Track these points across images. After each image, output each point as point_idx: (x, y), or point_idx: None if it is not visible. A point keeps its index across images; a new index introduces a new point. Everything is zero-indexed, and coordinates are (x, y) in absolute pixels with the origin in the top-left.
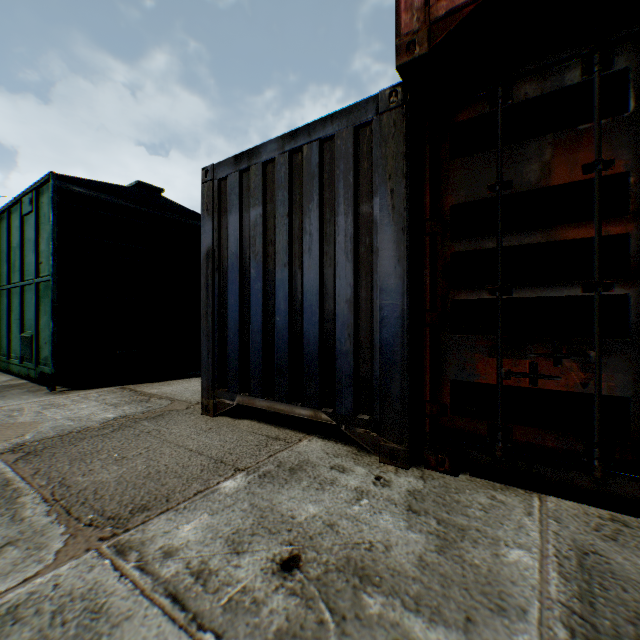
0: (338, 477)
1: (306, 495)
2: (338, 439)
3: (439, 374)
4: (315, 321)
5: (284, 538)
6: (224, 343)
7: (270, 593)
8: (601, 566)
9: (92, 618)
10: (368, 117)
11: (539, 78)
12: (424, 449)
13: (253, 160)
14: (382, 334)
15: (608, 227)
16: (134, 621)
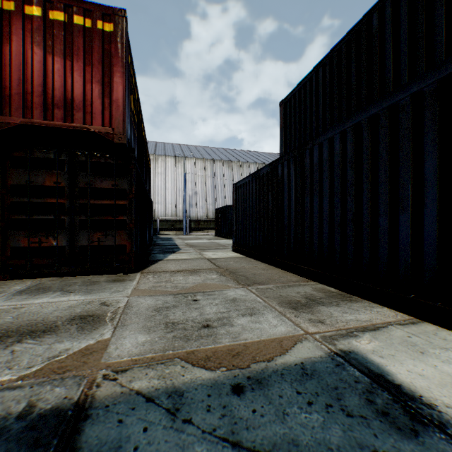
0: None
1: None
2: None
3: (7, 245)
4: None
5: None
6: None
7: None
8: (43, 284)
9: None
10: None
11: (43, 152)
12: None
13: None
14: None
15: (62, 200)
16: None
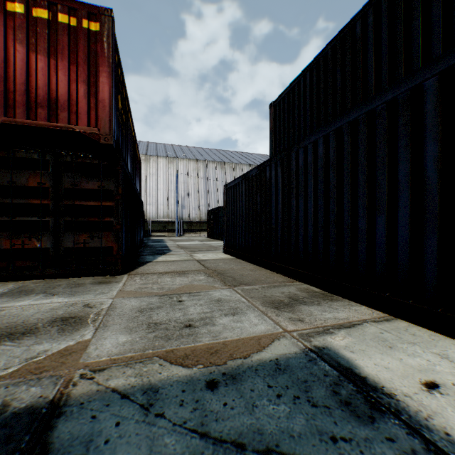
0: None
1: None
2: None
3: None
4: None
5: None
6: None
7: None
8: (25, 287)
9: None
10: None
11: (27, 152)
12: None
13: None
14: None
15: (46, 201)
16: None
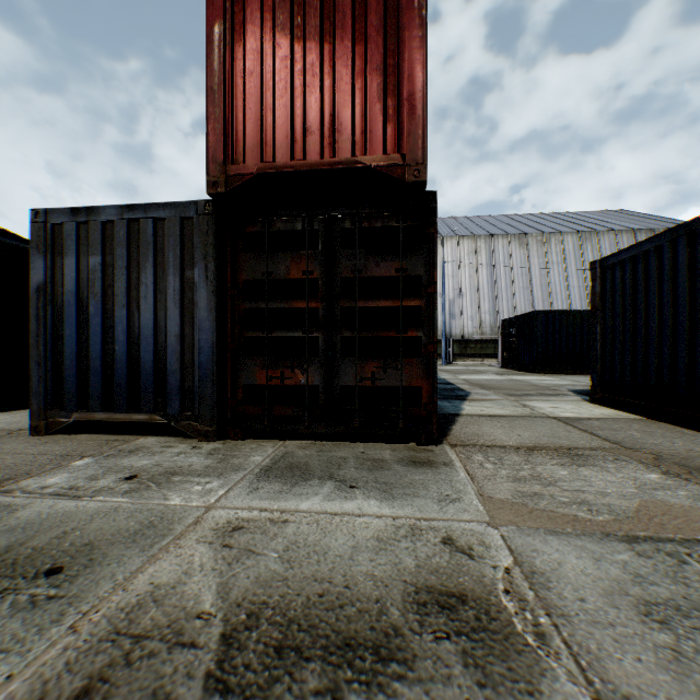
0: (167, 450)
1: (142, 458)
2: (170, 435)
3: (237, 381)
4: (151, 349)
5: (127, 472)
6: (60, 369)
7: (120, 485)
8: (291, 455)
9: (8, 507)
10: (191, 214)
11: (285, 221)
12: (227, 428)
13: (93, 217)
14: (200, 358)
15: (312, 303)
16: (38, 503)
